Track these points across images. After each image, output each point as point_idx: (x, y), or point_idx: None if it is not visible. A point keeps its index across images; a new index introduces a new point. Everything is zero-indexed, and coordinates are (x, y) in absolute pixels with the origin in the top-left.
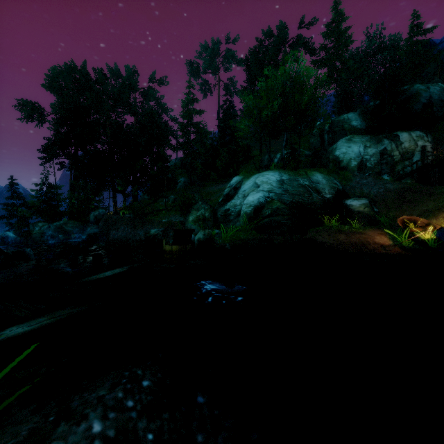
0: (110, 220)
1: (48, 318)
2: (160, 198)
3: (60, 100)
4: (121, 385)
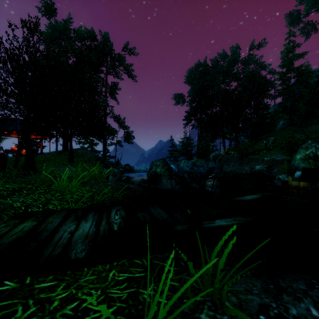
0: (223, 159)
1: (233, 220)
2: (260, 140)
3: (192, 87)
4: (317, 289)
